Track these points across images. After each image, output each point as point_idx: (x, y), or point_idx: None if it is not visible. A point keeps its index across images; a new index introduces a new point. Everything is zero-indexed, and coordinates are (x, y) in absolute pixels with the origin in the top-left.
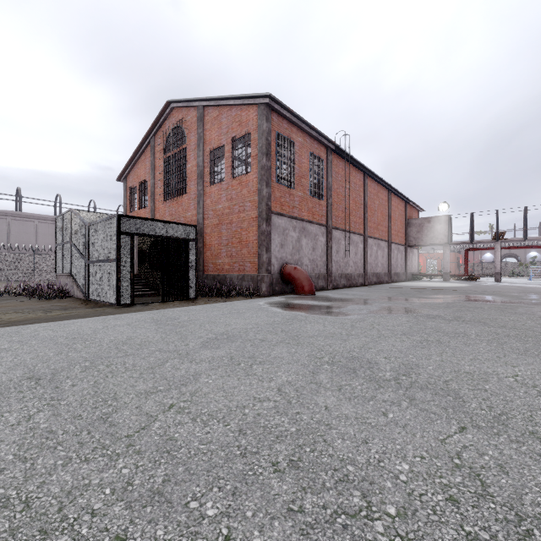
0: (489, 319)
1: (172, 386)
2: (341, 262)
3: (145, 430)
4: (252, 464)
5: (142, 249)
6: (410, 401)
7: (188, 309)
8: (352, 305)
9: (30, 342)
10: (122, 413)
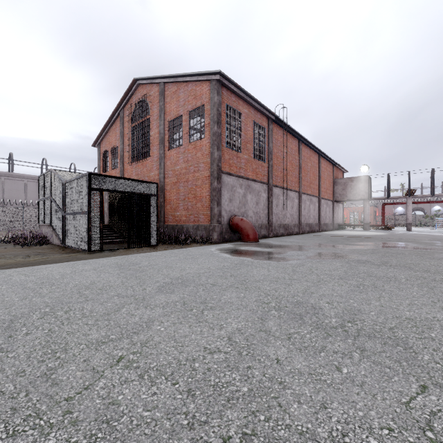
0: (413, 264)
1: (124, 335)
2: (279, 214)
3: (88, 391)
4: (200, 440)
5: (112, 203)
6: (361, 352)
7: (149, 255)
8: (291, 251)
9: (1, 287)
10: (68, 368)
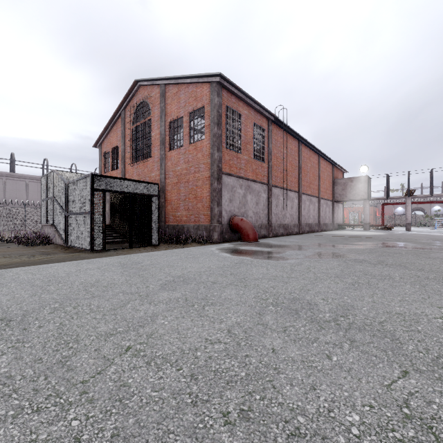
0: (408, 263)
1: (131, 328)
2: (279, 214)
3: (101, 375)
4: (202, 415)
5: (113, 204)
6: (351, 342)
7: (150, 254)
8: (290, 251)
9: (10, 285)
10: (81, 356)
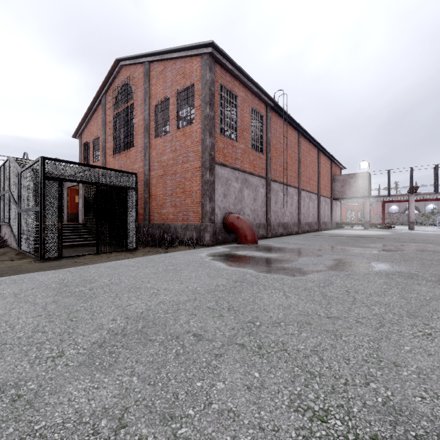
0: None
1: None
2: (278, 212)
3: None
4: None
5: (87, 199)
6: None
7: (117, 265)
8: (302, 257)
9: None
10: None
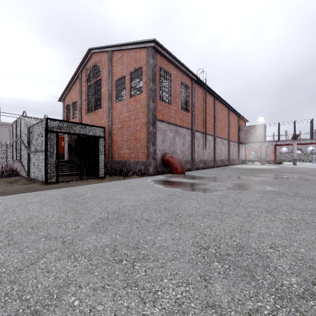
0: None
1: None
2: (200, 152)
3: None
4: None
5: (70, 144)
6: None
7: (95, 186)
8: (213, 182)
9: None
10: None
